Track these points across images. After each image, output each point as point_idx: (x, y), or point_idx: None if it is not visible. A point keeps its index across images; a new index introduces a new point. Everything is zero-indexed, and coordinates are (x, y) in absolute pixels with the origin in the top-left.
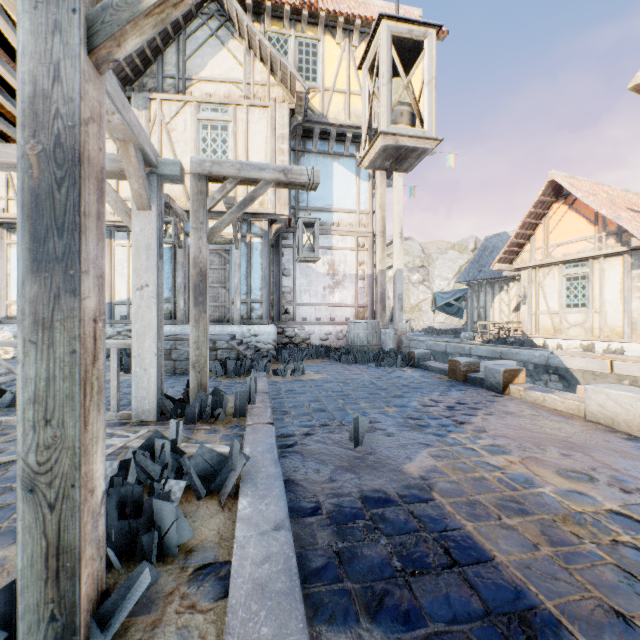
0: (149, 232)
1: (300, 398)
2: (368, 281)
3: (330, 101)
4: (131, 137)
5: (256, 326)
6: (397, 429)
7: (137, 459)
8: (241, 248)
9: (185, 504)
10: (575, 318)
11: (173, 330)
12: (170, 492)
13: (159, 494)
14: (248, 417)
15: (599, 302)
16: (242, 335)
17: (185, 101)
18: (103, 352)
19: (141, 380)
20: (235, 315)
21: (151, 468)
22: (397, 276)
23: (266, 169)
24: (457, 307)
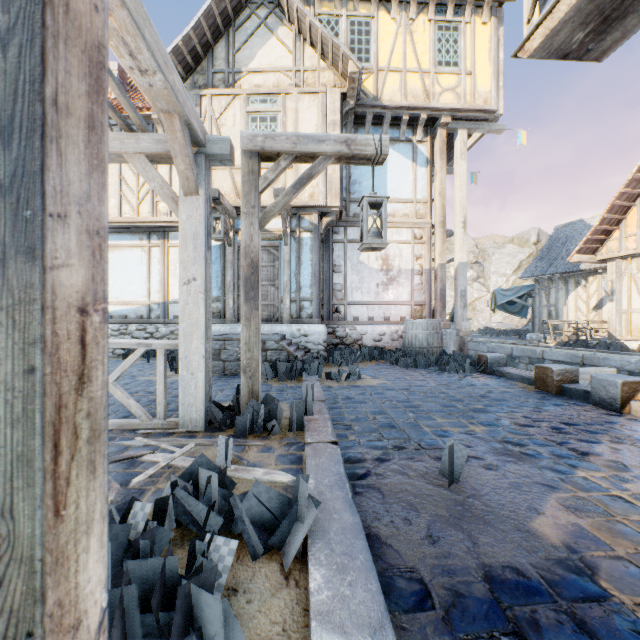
0: (196, 219)
1: (361, 408)
2: (426, 276)
3: (384, 82)
4: (175, 106)
5: (306, 326)
6: (497, 459)
7: (177, 495)
8: (290, 244)
9: (236, 566)
10: None
11: (222, 329)
12: (216, 567)
13: (200, 574)
14: (306, 432)
15: None
16: (291, 335)
17: (234, 94)
18: (102, 366)
19: (188, 385)
20: (284, 314)
21: (194, 508)
22: (459, 270)
23: (325, 141)
24: (520, 305)
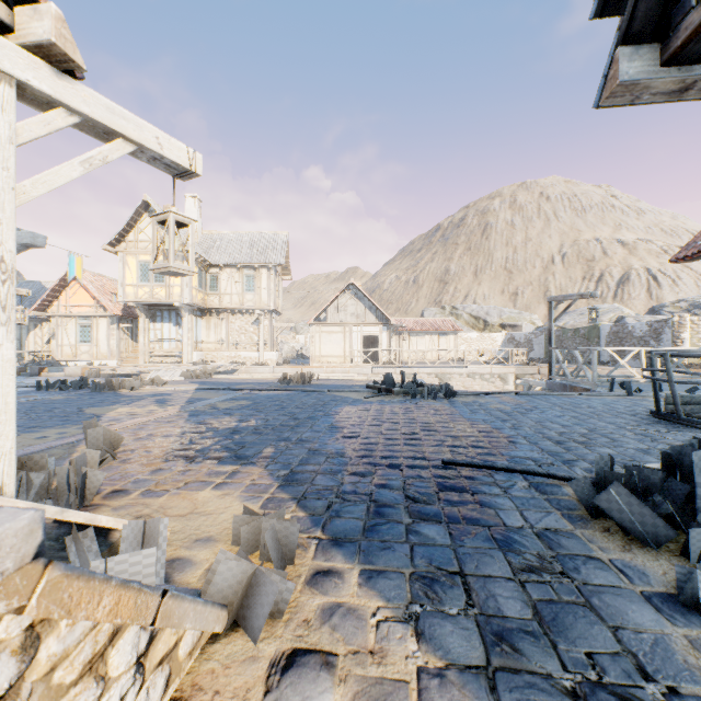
0: None
1: None
2: None
3: None
4: None
5: None
6: None
7: None
8: None
9: None
10: (86, 349)
11: None
12: None
13: None
14: None
15: (97, 340)
16: None
17: None
18: None
19: None
20: None
21: None
22: None
23: None
24: None
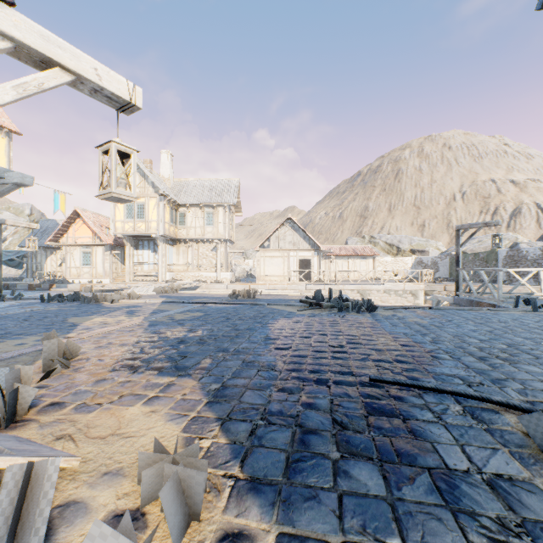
0: None
1: None
2: None
3: None
4: None
5: None
6: None
7: None
8: None
9: None
10: (87, 270)
11: None
12: None
13: None
14: None
15: (95, 263)
16: None
17: None
18: None
19: None
20: None
21: None
22: None
23: None
24: (19, 262)
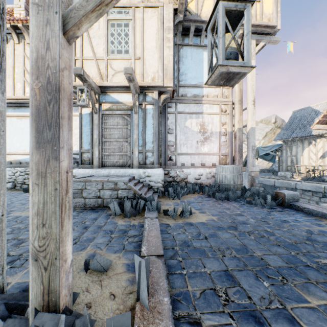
0: None
1: (204, 269)
2: (229, 136)
3: (202, 4)
4: None
5: (149, 169)
6: None
7: None
8: (138, 113)
9: None
10: None
11: (90, 172)
12: None
13: None
14: None
15: None
16: (139, 176)
17: None
18: None
19: None
20: (134, 161)
21: None
22: (251, 132)
23: None
24: (271, 156)
